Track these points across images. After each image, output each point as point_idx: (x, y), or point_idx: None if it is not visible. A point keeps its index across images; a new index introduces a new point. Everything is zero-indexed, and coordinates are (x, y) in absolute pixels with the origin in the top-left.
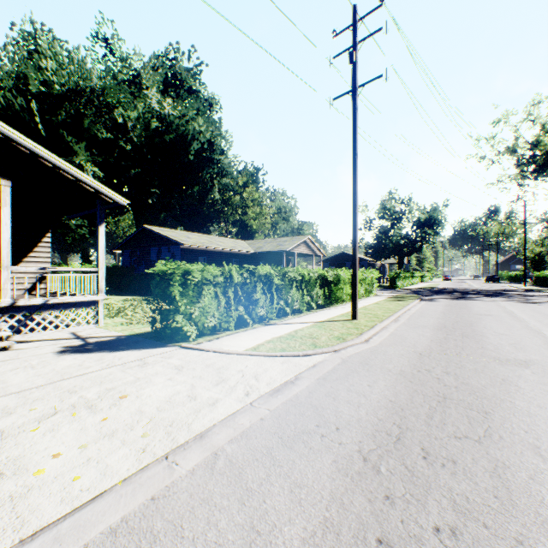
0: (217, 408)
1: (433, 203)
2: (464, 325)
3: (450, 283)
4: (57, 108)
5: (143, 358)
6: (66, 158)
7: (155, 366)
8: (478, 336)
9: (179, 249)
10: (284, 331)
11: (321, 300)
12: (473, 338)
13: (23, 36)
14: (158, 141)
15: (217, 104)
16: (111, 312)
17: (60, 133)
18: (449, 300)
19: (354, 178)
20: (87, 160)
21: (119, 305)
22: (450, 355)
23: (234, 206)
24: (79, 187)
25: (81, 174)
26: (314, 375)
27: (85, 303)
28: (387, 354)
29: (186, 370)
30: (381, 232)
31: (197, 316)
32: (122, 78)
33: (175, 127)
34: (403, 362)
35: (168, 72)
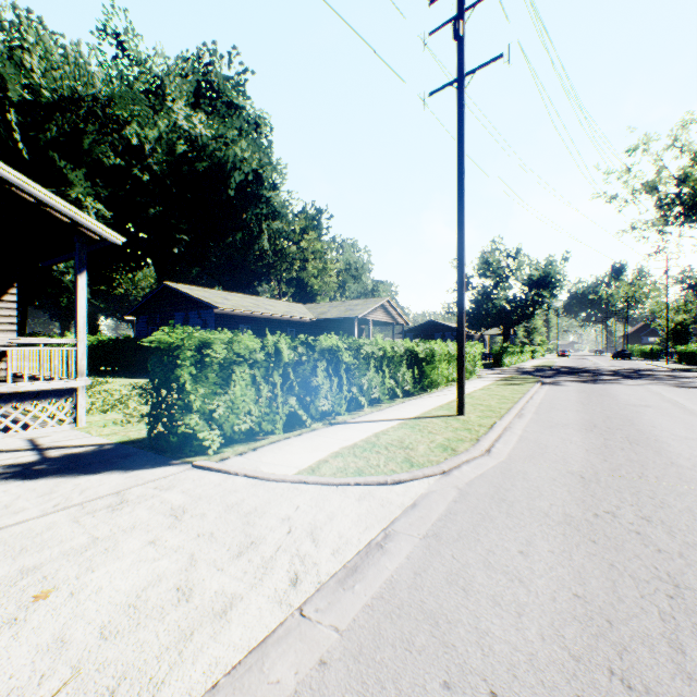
0: (228, 625)
1: (549, 256)
2: (622, 423)
3: (569, 361)
4: (46, 122)
5: (123, 489)
6: (58, 190)
7: (136, 509)
8: (652, 441)
9: (213, 315)
10: (359, 436)
11: (409, 384)
12: (649, 446)
13: (1, 25)
14: (187, 170)
15: (266, 124)
16: (107, 403)
17: (49, 155)
18: (580, 384)
19: (460, 207)
20: (87, 193)
21: (123, 392)
22: (631, 479)
23: (289, 260)
24: (44, 214)
25: (45, 192)
26: (417, 527)
27: (54, 392)
28: (529, 479)
29: (188, 518)
30: (481, 294)
31: (221, 414)
32: (139, 87)
33: (210, 152)
34: (562, 495)
35: (200, 79)
